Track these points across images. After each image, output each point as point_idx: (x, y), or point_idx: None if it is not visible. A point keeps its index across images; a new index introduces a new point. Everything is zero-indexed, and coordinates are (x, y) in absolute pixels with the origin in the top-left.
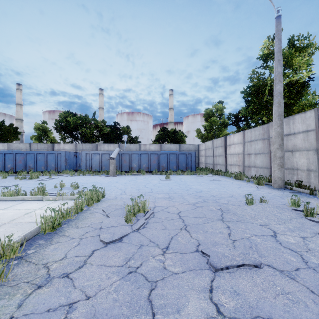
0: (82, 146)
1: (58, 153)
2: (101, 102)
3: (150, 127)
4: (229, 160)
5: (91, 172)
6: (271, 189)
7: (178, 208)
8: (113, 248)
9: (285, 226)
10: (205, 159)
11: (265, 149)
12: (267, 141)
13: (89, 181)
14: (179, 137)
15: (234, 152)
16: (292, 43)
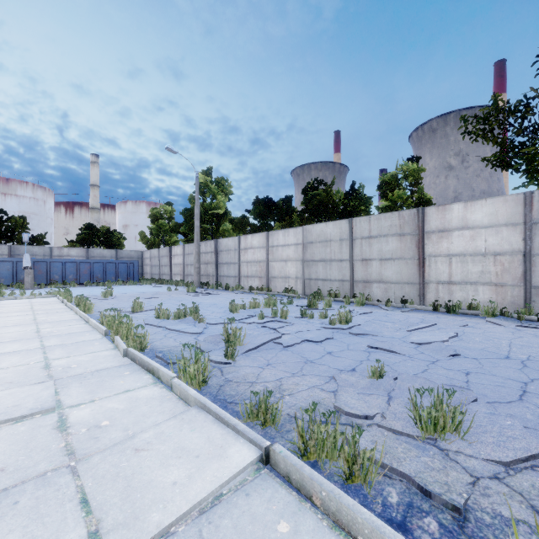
0: None
1: None
2: None
3: (49, 211)
4: (173, 270)
5: None
6: None
7: (129, 295)
8: (108, 300)
9: (177, 294)
10: (150, 269)
11: None
12: None
13: None
14: (115, 240)
15: (177, 262)
16: (218, 181)
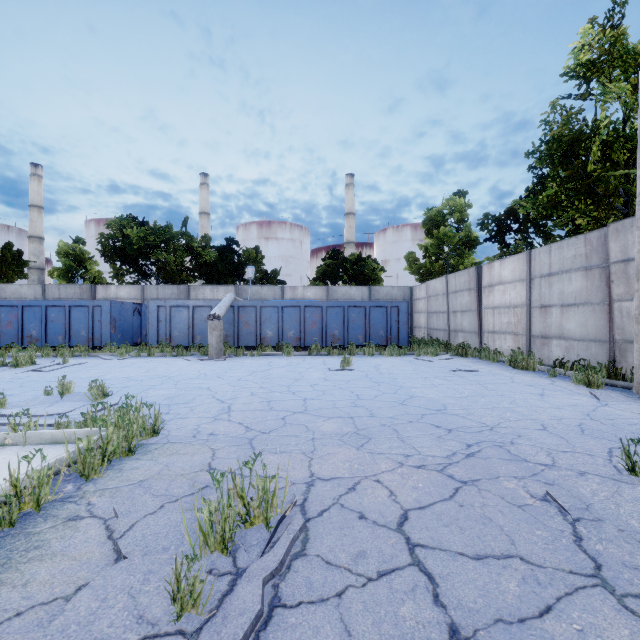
0: (158, 291)
1: (95, 305)
2: (204, 201)
3: (305, 252)
4: (488, 322)
5: (170, 348)
6: (637, 400)
7: (394, 489)
8: None
9: None
10: (427, 319)
11: (593, 293)
12: (601, 273)
13: (154, 372)
14: (368, 272)
15: (501, 302)
16: None
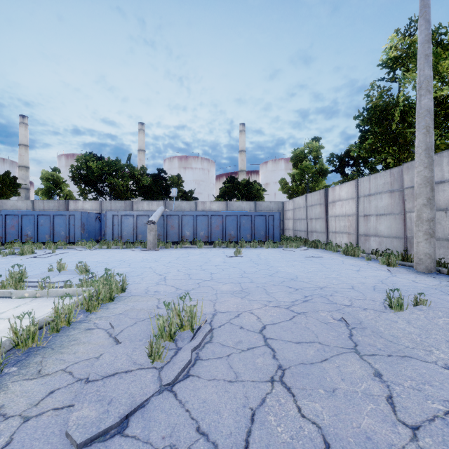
0: (111, 205)
1: (71, 214)
2: (141, 142)
3: (212, 178)
4: (332, 225)
5: (121, 243)
6: (414, 273)
7: (260, 316)
8: None
9: None
10: (293, 223)
11: (395, 207)
12: (399, 195)
13: (113, 258)
14: (254, 192)
15: (340, 212)
16: (435, 39)
